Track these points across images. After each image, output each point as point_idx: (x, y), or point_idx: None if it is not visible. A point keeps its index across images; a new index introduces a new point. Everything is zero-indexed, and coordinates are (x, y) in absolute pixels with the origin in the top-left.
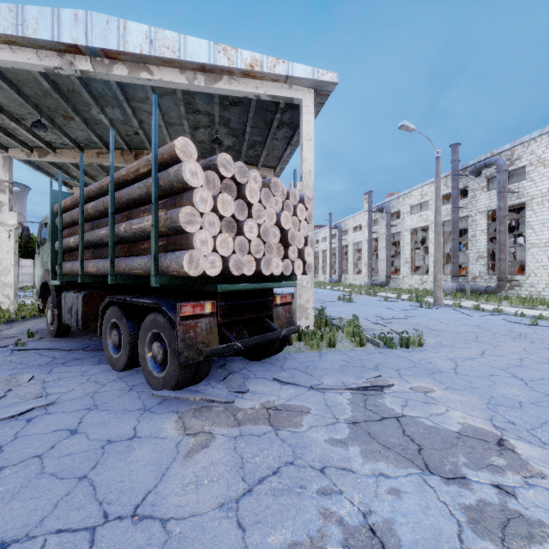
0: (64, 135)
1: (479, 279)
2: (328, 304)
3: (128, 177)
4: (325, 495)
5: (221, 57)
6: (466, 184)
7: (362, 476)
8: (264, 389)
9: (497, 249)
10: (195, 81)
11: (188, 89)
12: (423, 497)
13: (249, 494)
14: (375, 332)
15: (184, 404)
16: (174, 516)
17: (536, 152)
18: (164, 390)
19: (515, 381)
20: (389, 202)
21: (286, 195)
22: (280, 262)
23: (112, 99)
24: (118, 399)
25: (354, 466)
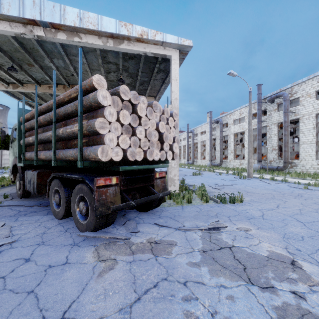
0: (28, 75)
1: (273, 162)
2: (186, 177)
3: (64, 99)
4: (187, 301)
5: (123, 29)
6: (265, 107)
7: (210, 287)
8: (149, 230)
9: (283, 145)
10: (107, 43)
11: (103, 48)
12: (248, 301)
13: (138, 301)
14: (214, 193)
15: (99, 240)
16: (89, 318)
17: (305, 89)
18: (86, 232)
19: (298, 223)
20: (222, 118)
21: (162, 111)
22: (158, 153)
23: (57, 54)
24: (58, 237)
25: (205, 280)
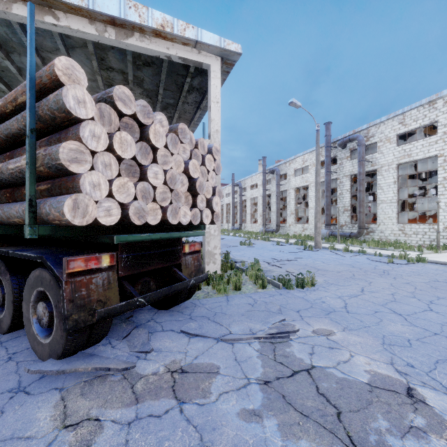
0: None
1: (345, 227)
2: (232, 249)
3: (5, 108)
4: None
5: (132, 13)
6: (335, 154)
7: None
8: (171, 344)
9: (358, 204)
10: (105, 33)
11: (98, 41)
12: None
13: None
14: (273, 273)
15: (73, 375)
16: None
17: (384, 132)
18: (48, 360)
19: (396, 317)
20: (279, 166)
21: (194, 144)
22: (188, 211)
23: (18, 46)
24: None
25: None
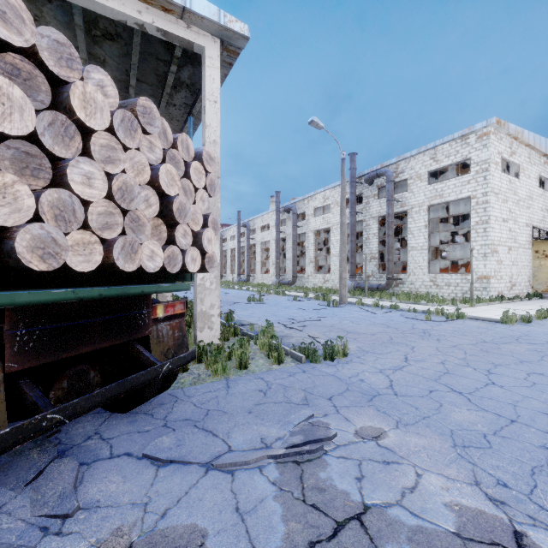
0: None
1: (372, 277)
2: (237, 307)
3: None
4: None
5: None
6: (361, 191)
7: None
8: (119, 488)
9: (387, 250)
10: None
11: None
12: None
13: None
14: (292, 340)
15: None
16: None
17: (415, 167)
18: None
19: (457, 397)
20: (296, 204)
21: (171, 141)
22: (158, 250)
23: None
24: None
25: None
